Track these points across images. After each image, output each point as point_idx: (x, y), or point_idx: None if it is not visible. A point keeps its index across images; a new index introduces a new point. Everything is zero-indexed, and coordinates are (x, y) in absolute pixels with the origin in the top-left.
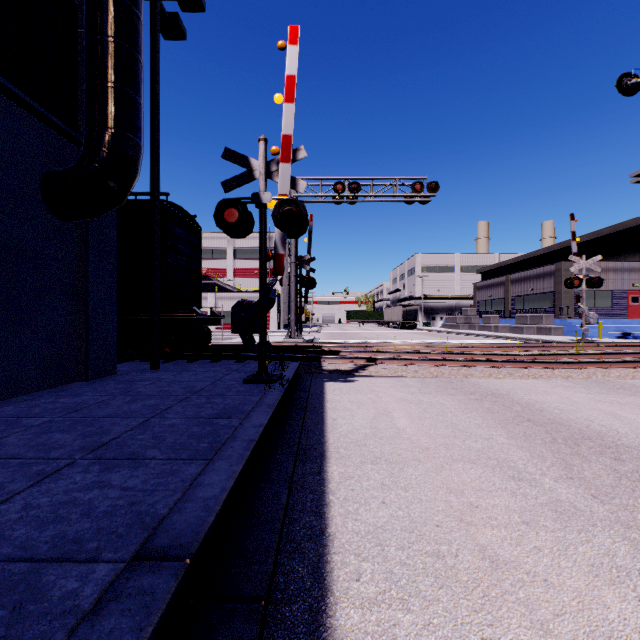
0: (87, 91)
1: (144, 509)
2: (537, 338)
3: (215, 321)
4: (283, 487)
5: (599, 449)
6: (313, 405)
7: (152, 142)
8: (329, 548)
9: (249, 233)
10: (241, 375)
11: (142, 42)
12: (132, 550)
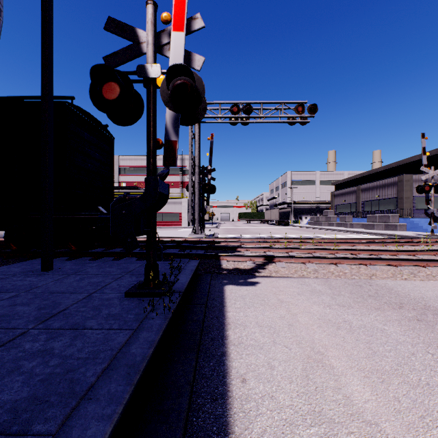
0: None
1: None
2: (390, 233)
3: None
4: None
5: None
6: (210, 334)
7: (43, 32)
8: None
9: (137, 118)
10: (131, 280)
11: None
12: None
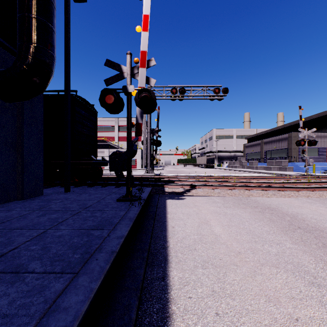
0: (18, 20)
1: None
2: (280, 173)
3: (104, 164)
4: (134, 298)
5: None
6: (159, 216)
7: (65, 59)
8: None
9: (121, 111)
10: (116, 196)
11: None
12: None
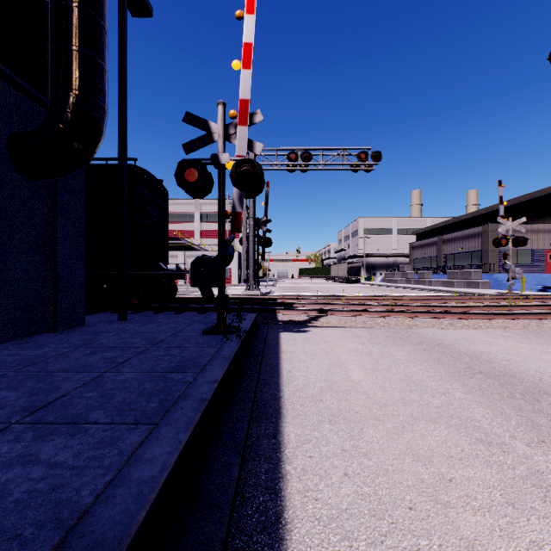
0: (52, 54)
1: (65, 497)
2: (468, 291)
3: (180, 276)
4: (235, 455)
5: None
6: (269, 356)
7: (119, 109)
8: (286, 543)
9: (209, 192)
10: (201, 326)
11: (106, 10)
12: None
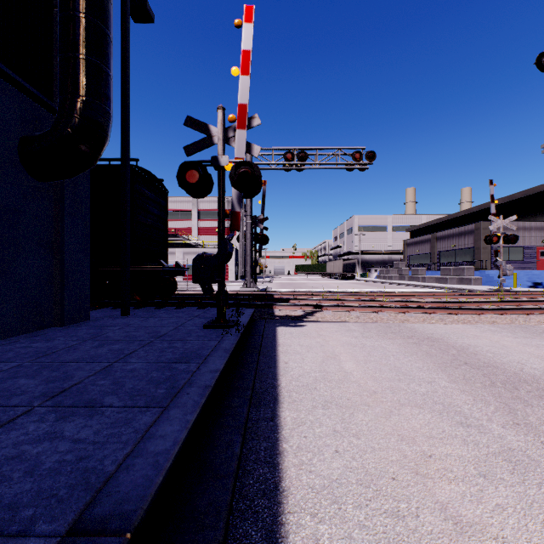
0: (60, 62)
1: (91, 466)
2: (460, 287)
3: (180, 272)
4: (237, 435)
5: (538, 393)
6: (266, 349)
7: (122, 112)
8: (283, 506)
9: (209, 193)
10: (202, 321)
11: (111, 19)
12: (69, 520)
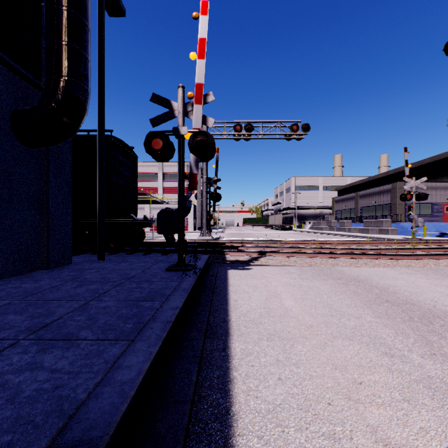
0: (46, 48)
1: (65, 394)
2: (379, 237)
3: (147, 224)
4: (194, 364)
5: None
6: (219, 288)
7: (99, 91)
8: (234, 429)
9: (171, 158)
10: (165, 265)
11: (89, 12)
12: (43, 445)
